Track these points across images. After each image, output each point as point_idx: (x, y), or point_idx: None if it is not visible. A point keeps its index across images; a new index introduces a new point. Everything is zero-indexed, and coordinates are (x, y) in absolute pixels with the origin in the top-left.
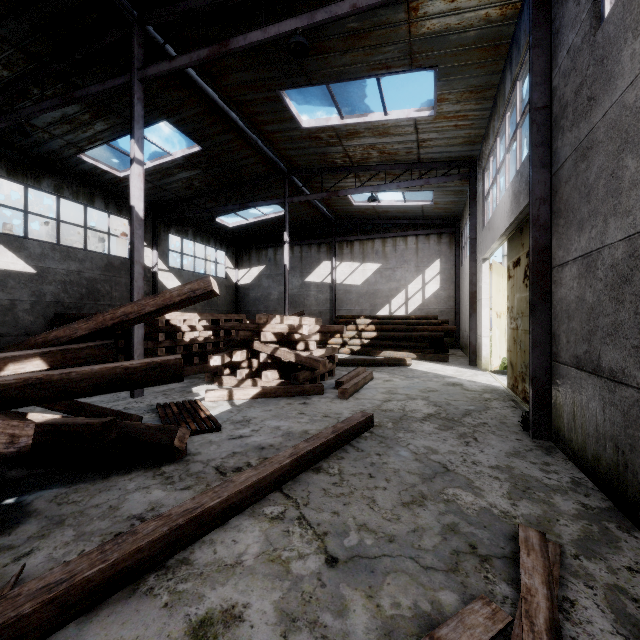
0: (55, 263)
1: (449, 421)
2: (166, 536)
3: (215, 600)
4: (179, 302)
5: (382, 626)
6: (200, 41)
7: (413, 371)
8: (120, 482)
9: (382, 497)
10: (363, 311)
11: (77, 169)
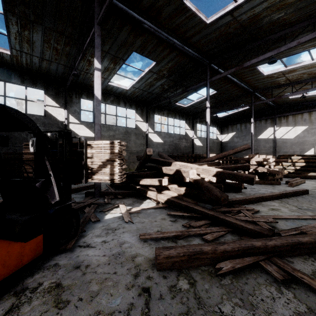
0: (167, 139)
1: None
2: (256, 198)
3: (272, 207)
4: (239, 151)
5: None
6: (231, 66)
7: None
8: (230, 193)
9: (314, 204)
10: (295, 152)
11: (173, 107)
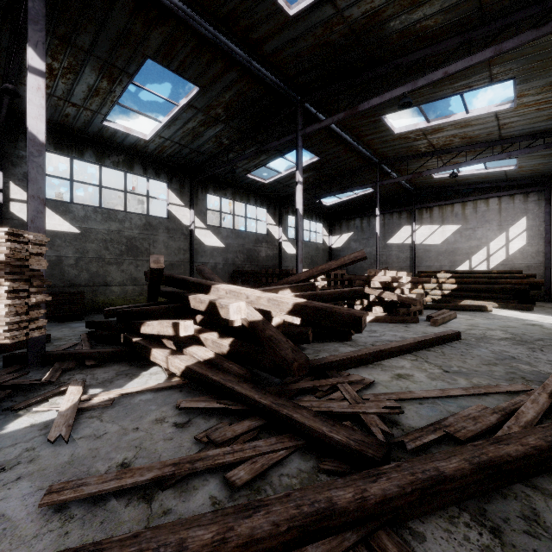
0: (232, 240)
1: (522, 342)
2: (372, 353)
3: (400, 372)
4: (348, 263)
5: (473, 384)
6: (338, 109)
7: (494, 315)
8: (330, 344)
9: (470, 361)
10: (442, 267)
11: (243, 182)
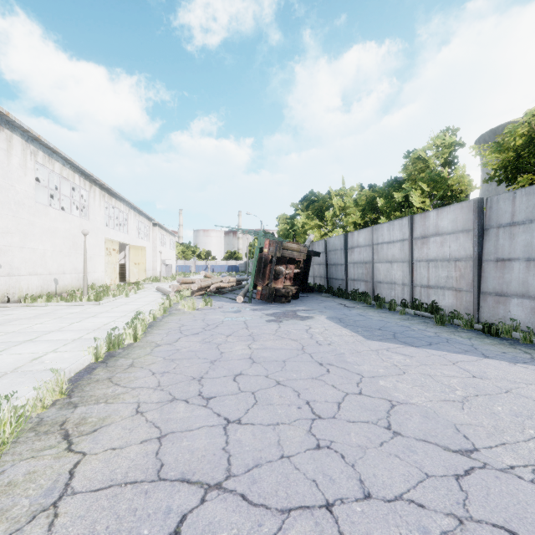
0: None
1: None
2: None
3: None
4: None
5: None
6: None
7: None
8: None
9: None
10: None
11: None
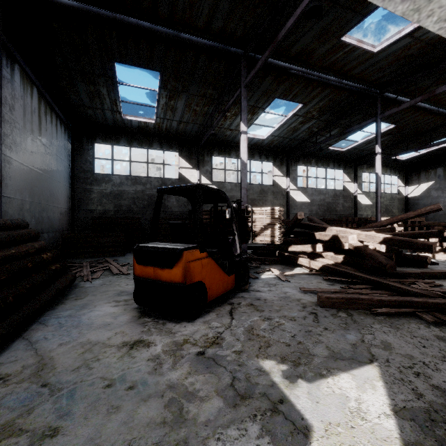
0: (315, 197)
1: None
2: (444, 273)
3: None
4: (424, 213)
5: None
6: (416, 94)
7: None
8: (408, 268)
9: None
10: None
11: (324, 153)
